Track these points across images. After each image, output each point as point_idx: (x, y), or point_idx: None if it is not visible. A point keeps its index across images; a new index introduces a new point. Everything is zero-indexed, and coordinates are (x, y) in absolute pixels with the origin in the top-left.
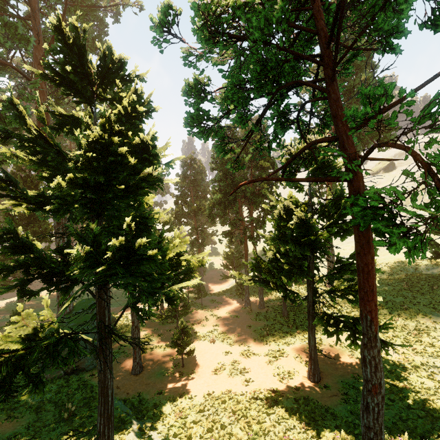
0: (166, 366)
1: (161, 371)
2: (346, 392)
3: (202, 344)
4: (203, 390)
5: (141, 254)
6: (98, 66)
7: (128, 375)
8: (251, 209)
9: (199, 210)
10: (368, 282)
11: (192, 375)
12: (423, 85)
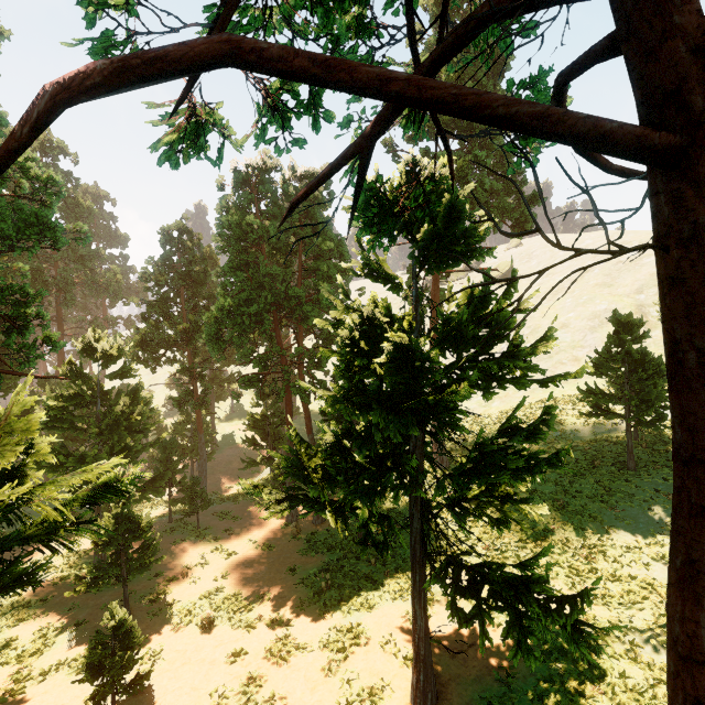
0: None
1: None
2: None
3: (182, 635)
4: None
5: None
6: None
7: None
8: (299, 331)
9: (195, 333)
10: None
11: None
12: None
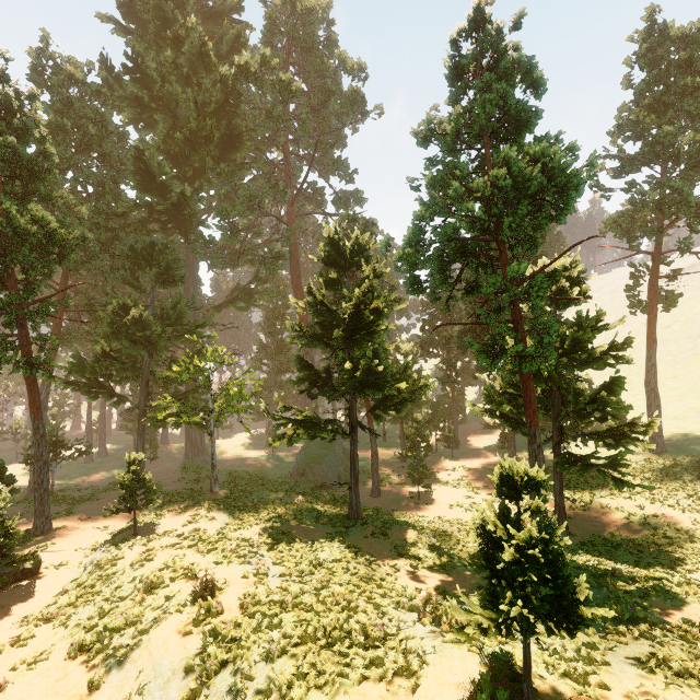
0: (402, 496)
1: (397, 499)
2: (591, 540)
3: (443, 488)
4: (435, 515)
5: (375, 368)
6: (350, 247)
7: (367, 496)
8: None
9: (450, 338)
10: (527, 395)
11: (427, 506)
12: (560, 256)
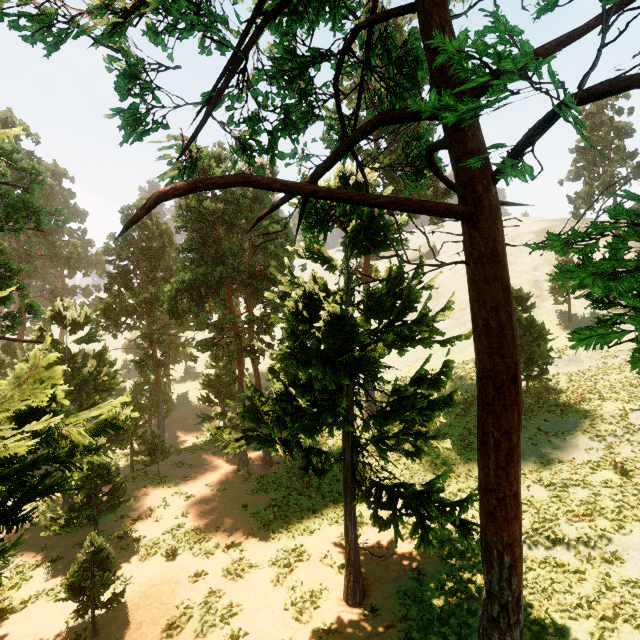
0: None
1: None
2: (406, 613)
3: (149, 564)
4: None
5: None
6: None
7: None
8: (249, 302)
9: (154, 303)
10: (508, 476)
11: None
12: (620, 5)
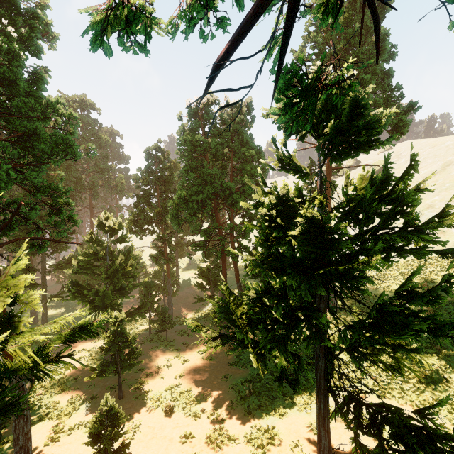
0: None
1: None
2: None
3: (152, 415)
4: None
5: None
6: None
7: None
8: (230, 212)
9: (165, 214)
10: None
11: None
12: None
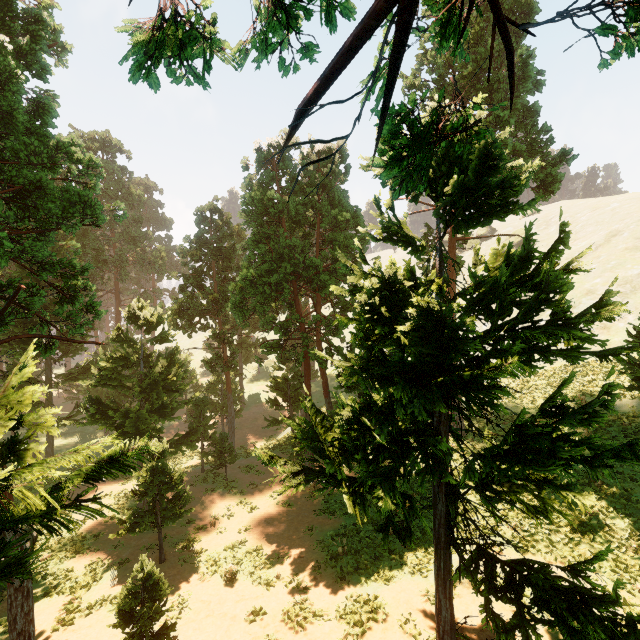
0: None
1: None
2: None
3: (207, 585)
4: None
5: None
6: None
7: None
8: (317, 300)
9: (224, 303)
10: None
11: None
12: None
